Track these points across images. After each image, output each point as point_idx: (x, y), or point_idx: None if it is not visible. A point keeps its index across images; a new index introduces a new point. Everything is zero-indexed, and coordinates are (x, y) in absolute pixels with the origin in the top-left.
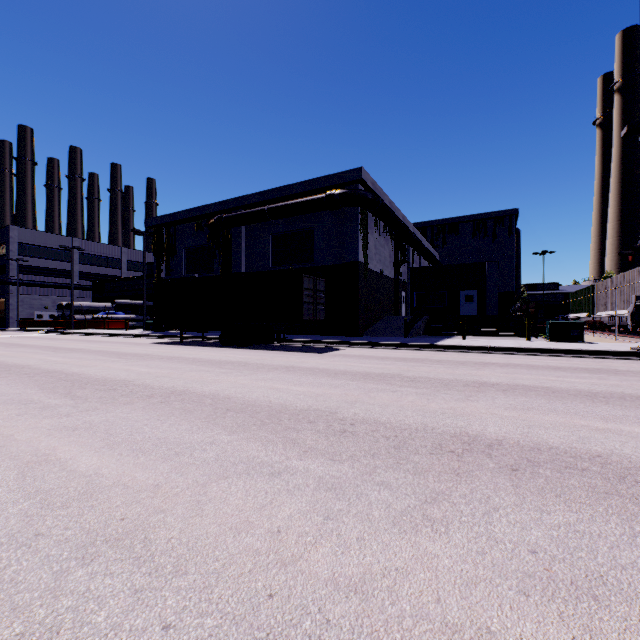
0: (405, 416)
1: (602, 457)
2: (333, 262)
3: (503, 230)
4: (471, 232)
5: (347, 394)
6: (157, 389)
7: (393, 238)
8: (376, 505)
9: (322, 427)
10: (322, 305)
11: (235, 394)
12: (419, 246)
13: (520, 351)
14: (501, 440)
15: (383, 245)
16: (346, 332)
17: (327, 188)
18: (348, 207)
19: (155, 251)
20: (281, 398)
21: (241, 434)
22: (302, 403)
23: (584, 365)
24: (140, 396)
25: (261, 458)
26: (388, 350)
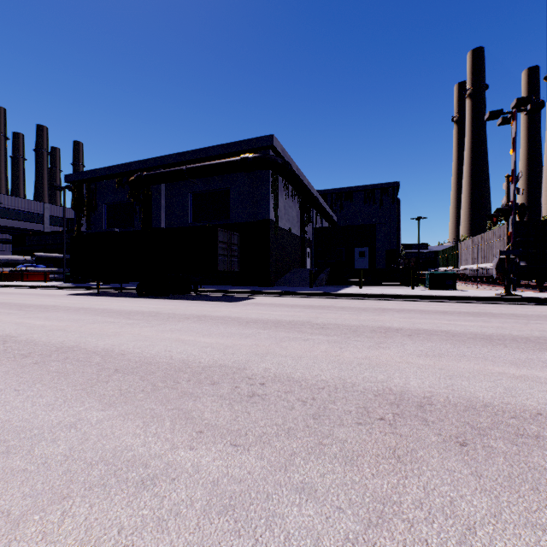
0: (320, 370)
1: (544, 415)
2: (247, 219)
3: (388, 199)
4: (363, 200)
5: (258, 345)
6: (40, 346)
7: (300, 201)
8: (297, 542)
9: (226, 390)
10: (236, 257)
11: (133, 349)
12: (321, 209)
13: (409, 298)
14: (430, 397)
15: (291, 206)
16: (259, 283)
17: (242, 152)
18: (261, 170)
19: (75, 206)
20: (185, 352)
21: (120, 407)
22: (207, 358)
23: (465, 309)
24: (12, 356)
25: (134, 450)
26: (296, 298)
